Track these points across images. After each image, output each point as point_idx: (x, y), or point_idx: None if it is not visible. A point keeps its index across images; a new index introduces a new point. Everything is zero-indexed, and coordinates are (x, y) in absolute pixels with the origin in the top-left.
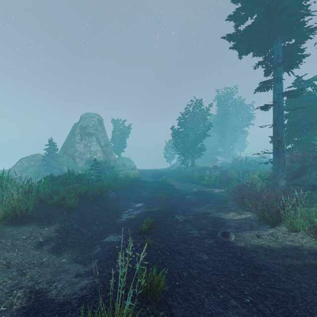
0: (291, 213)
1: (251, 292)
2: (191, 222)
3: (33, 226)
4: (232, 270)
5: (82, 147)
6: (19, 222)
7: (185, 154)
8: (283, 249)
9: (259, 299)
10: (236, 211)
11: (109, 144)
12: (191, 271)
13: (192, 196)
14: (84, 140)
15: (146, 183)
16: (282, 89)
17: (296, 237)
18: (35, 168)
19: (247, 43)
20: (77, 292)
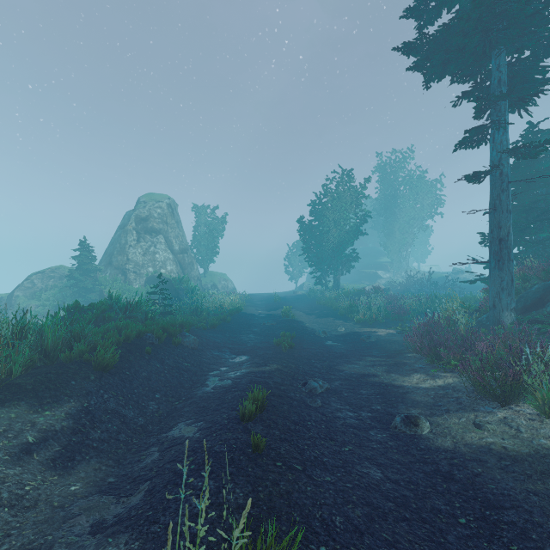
0: (545, 379)
1: None
2: (339, 393)
3: (20, 408)
4: (437, 508)
5: (141, 254)
6: None
7: (323, 266)
8: (537, 456)
9: None
10: (424, 372)
11: (188, 249)
12: (350, 512)
13: (337, 343)
14: (143, 241)
15: (254, 317)
16: (507, 143)
17: None
18: (56, 292)
19: (441, 58)
20: None
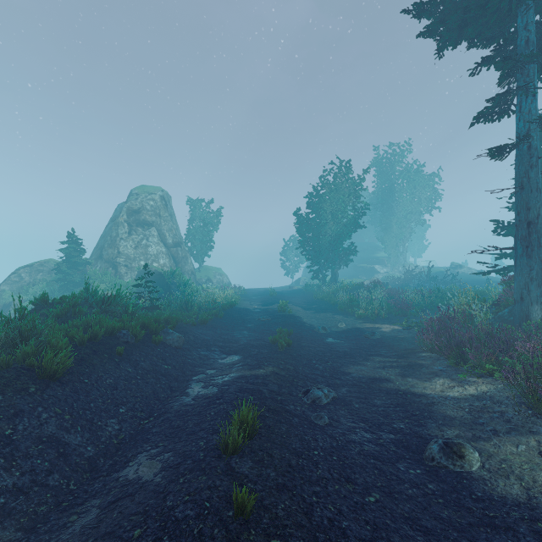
0: None
1: None
2: (349, 403)
3: None
4: None
5: (132, 247)
6: None
7: (320, 260)
8: None
9: None
10: (447, 376)
11: (181, 242)
12: None
13: (339, 340)
14: (135, 234)
15: (249, 312)
16: (536, 112)
17: None
18: (44, 286)
19: (457, 20)
20: None
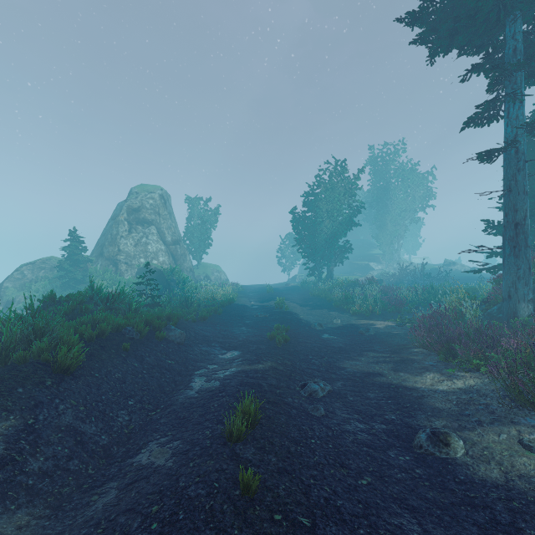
0: None
1: None
2: (344, 396)
3: None
4: None
5: (132, 245)
6: None
7: (316, 257)
8: None
9: None
10: (437, 371)
11: (180, 240)
12: None
13: (335, 336)
14: (135, 232)
15: (247, 309)
16: (523, 118)
17: None
18: (46, 283)
19: (448, 28)
20: None
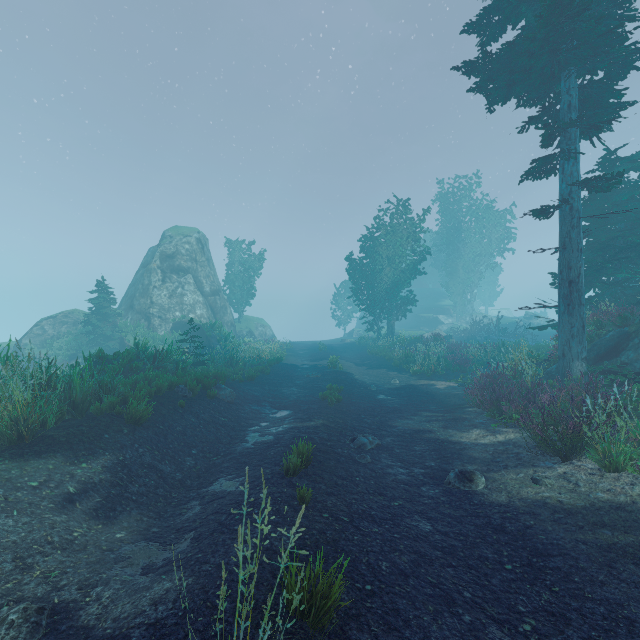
0: (606, 431)
1: (533, 607)
2: (391, 449)
3: (57, 460)
4: (485, 556)
5: (166, 296)
6: (25, 451)
7: (375, 310)
8: (591, 509)
9: (553, 625)
10: (484, 427)
11: (220, 290)
12: (397, 559)
13: (391, 397)
14: (169, 282)
15: (297, 368)
16: (578, 175)
17: (618, 483)
18: (70, 339)
19: (505, 79)
20: (144, 611)
